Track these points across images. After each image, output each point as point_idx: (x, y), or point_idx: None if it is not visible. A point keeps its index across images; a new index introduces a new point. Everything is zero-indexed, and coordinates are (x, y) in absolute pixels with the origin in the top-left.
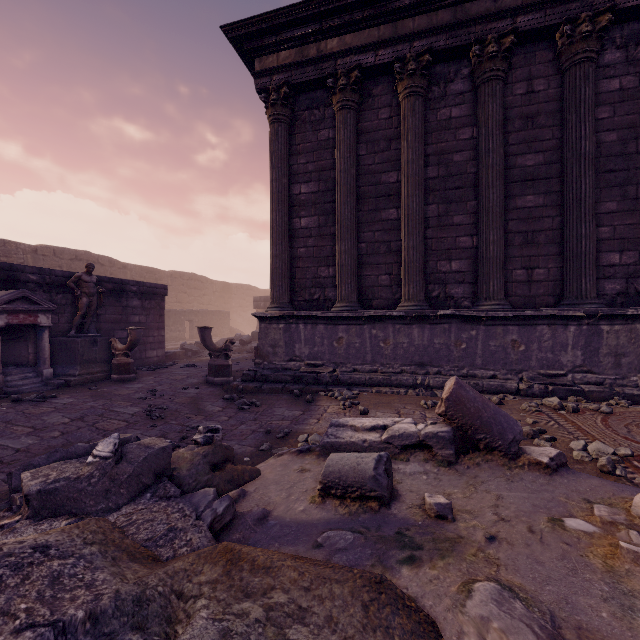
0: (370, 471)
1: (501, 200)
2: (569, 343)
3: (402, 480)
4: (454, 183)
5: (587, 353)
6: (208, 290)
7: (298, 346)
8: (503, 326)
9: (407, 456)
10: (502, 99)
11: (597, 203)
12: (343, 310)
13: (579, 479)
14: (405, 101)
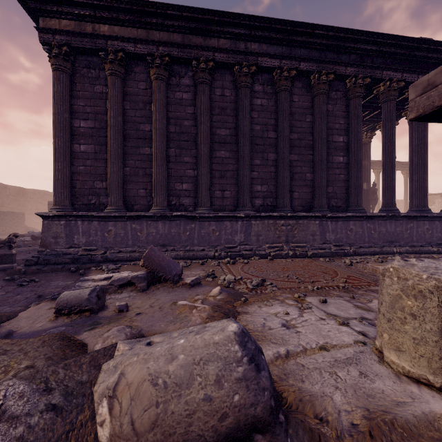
0: (86, 296)
1: (208, 151)
2: (238, 230)
3: (114, 302)
4: (184, 138)
5: (246, 235)
6: (0, 193)
7: (77, 237)
8: (208, 222)
9: (122, 290)
10: (209, 95)
11: (252, 160)
12: (112, 211)
13: (202, 288)
14: (154, 81)
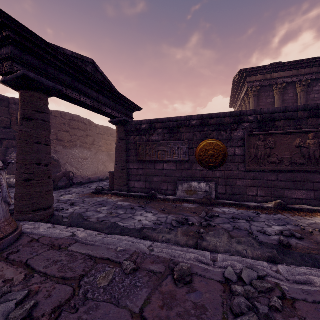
0: None
1: None
2: None
3: None
4: None
5: None
6: None
7: None
8: None
9: None
10: None
11: None
12: None
13: None
14: (301, 93)
